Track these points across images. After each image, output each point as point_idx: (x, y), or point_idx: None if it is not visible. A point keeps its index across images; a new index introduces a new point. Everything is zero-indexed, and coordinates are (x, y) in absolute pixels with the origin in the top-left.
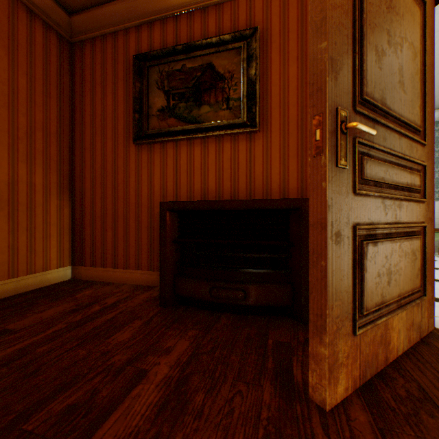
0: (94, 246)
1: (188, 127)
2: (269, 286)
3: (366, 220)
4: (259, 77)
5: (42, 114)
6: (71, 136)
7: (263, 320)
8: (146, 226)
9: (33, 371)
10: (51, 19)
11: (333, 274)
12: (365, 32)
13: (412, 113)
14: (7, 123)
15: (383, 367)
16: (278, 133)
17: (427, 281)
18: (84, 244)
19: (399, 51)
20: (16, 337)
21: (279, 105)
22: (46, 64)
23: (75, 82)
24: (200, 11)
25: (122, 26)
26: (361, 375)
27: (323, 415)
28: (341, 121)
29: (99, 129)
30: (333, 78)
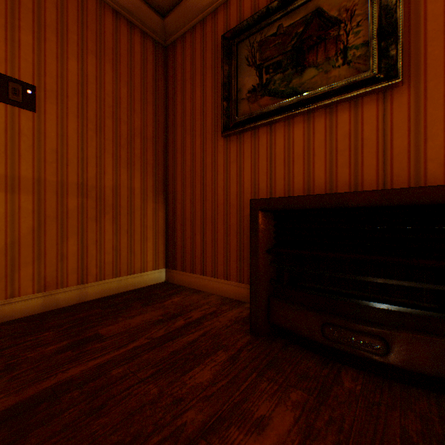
0: (184, 250)
1: (286, 103)
2: (439, 341)
3: None
4: None
5: (139, 120)
6: (165, 139)
7: (426, 401)
8: (234, 229)
9: (98, 406)
10: (147, 27)
11: None
12: None
13: None
14: (112, 133)
15: None
16: (440, 78)
17: None
18: (175, 247)
19: None
20: (101, 346)
21: (443, 32)
22: (143, 72)
23: (168, 85)
24: None
25: (209, 9)
26: None
27: None
28: None
29: (188, 127)
30: None
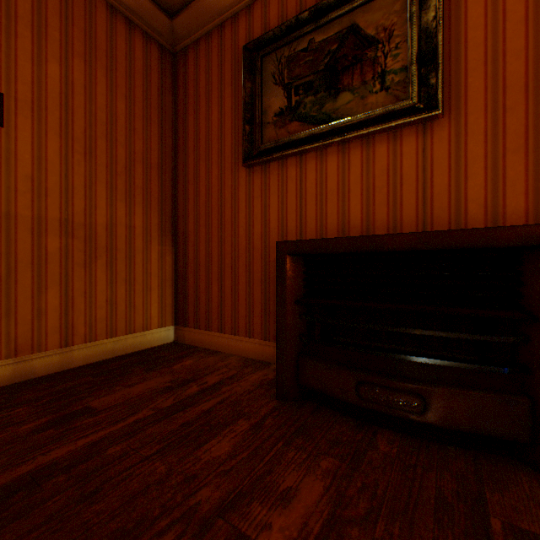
0: (197, 303)
1: (318, 131)
2: (477, 395)
3: None
4: (442, 21)
5: (141, 143)
6: (174, 167)
7: (463, 460)
8: (259, 277)
9: (91, 491)
10: (151, 28)
11: None
12: None
13: None
14: (105, 157)
15: None
16: (480, 113)
17: None
18: (186, 300)
19: None
20: (93, 421)
21: (483, 62)
22: (147, 83)
23: (178, 101)
24: None
25: (229, 12)
26: None
27: None
28: None
29: (203, 154)
30: None
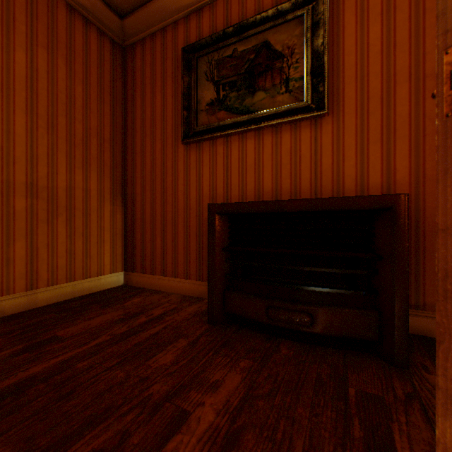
0: (144, 252)
1: (240, 119)
2: (346, 311)
3: None
4: (327, 46)
5: (96, 120)
6: (123, 141)
7: (336, 356)
8: (194, 231)
9: (67, 392)
10: (104, 25)
11: None
12: None
13: None
14: (65, 131)
15: None
16: (353, 114)
17: None
18: (134, 250)
19: None
20: (61, 346)
21: (355, 79)
22: (101, 71)
23: (127, 87)
24: None
25: (170, 20)
26: None
27: None
28: None
29: (148, 131)
30: None
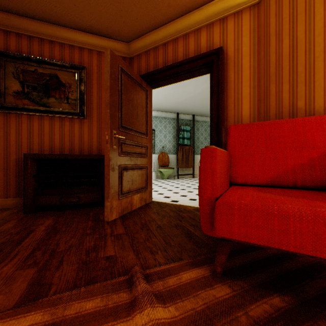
0: None
1: (41, 108)
2: (92, 193)
3: (124, 164)
4: (87, 91)
5: None
6: None
7: (89, 209)
8: (3, 168)
9: None
10: None
11: (112, 180)
12: (123, 105)
13: (142, 128)
14: None
15: (130, 211)
16: (96, 121)
17: (149, 184)
18: None
19: (137, 109)
20: None
21: (97, 108)
22: None
23: None
24: (49, 41)
25: None
26: (122, 212)
27: (108, 222)
28: (114, 134)
29: None
30: (112, 121)
